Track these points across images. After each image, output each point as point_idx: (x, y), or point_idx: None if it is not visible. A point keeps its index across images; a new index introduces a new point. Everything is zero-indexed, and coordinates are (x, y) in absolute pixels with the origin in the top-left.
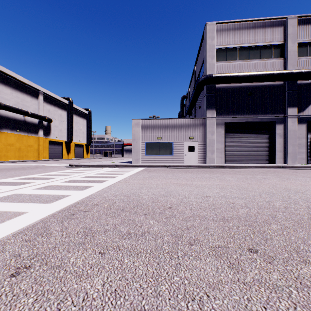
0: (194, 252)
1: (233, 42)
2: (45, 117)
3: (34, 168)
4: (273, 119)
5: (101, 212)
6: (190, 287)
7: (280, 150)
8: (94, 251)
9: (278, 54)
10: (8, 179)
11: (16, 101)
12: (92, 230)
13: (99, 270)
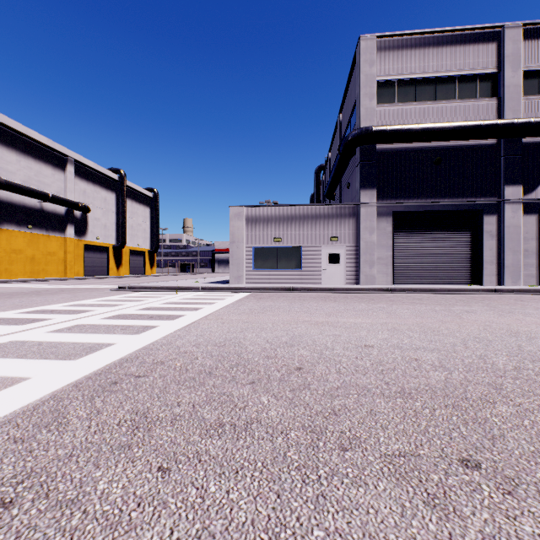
0: (351, 467)
1: (408, 69)
2: (78, 203)
3: (57, 292)
4: (478, 206)
5: (169, 378)
6: None
7: (491, 261)
8: (148, 466)
9: (487, 90)
10: (7, 313)
11: (27, 175)
12: (149, 417)
13: (155, 511)
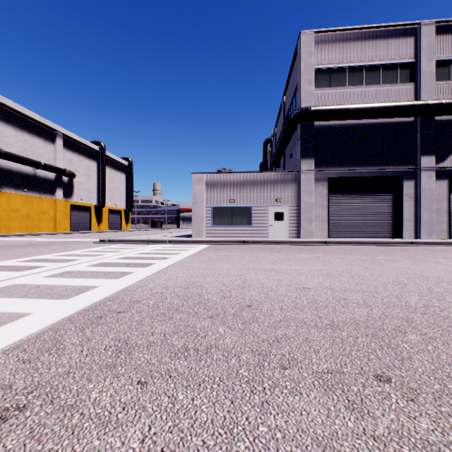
0: (289, 381)
1: (340, 59)
2: (66, 170)
3: (48, 245)
4: (399, 172)
5: (144, 314)
6: (286, 446)
7: (409, 218)
8: (130, 380)
9: (406, 77)
10: (8, 261)
11: (23, 146)
12: (129, 343)
13: (136, 413)
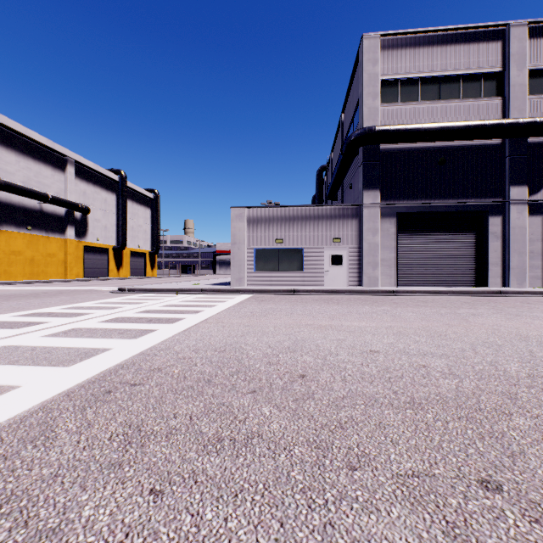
0: (360, 490)
1: (412, 68)
2: (78, 204)
3: (55, 294)
4: (483, 206)
5: (166, 387)
6: None
7: (495, 262)
8: (140, 488)
9: (492, 90)
10: (3, 316)
11: (26, 175)
12: (142, 430)
13: None
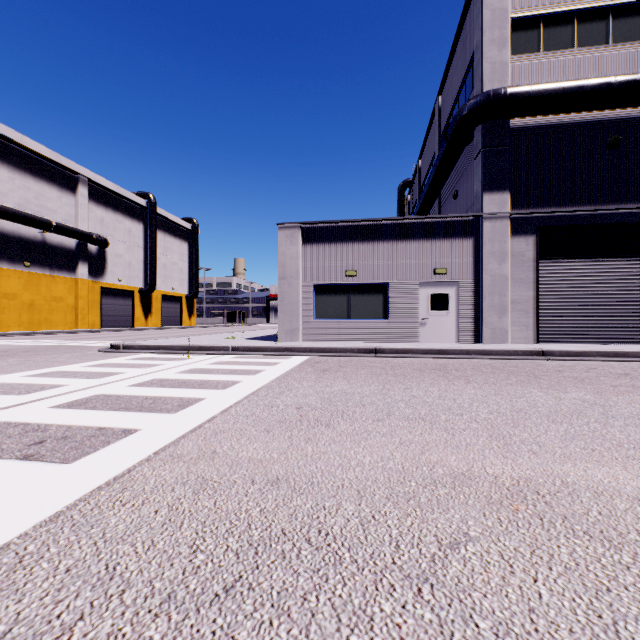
0: None
1: None
2: (92, 234)
3: (11, 355)
4: None
5: None
6: None
7: None
8: None
9: None
10: None
11: (24, 197)
12: None
13: None
